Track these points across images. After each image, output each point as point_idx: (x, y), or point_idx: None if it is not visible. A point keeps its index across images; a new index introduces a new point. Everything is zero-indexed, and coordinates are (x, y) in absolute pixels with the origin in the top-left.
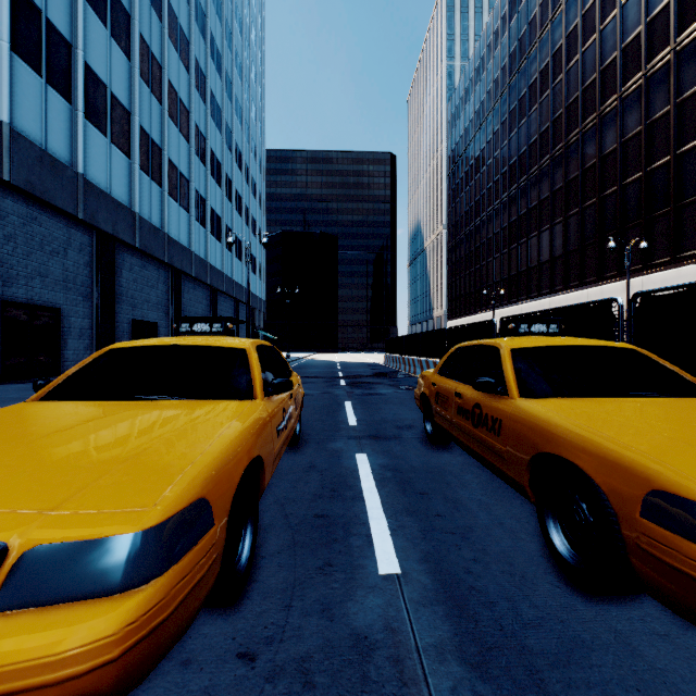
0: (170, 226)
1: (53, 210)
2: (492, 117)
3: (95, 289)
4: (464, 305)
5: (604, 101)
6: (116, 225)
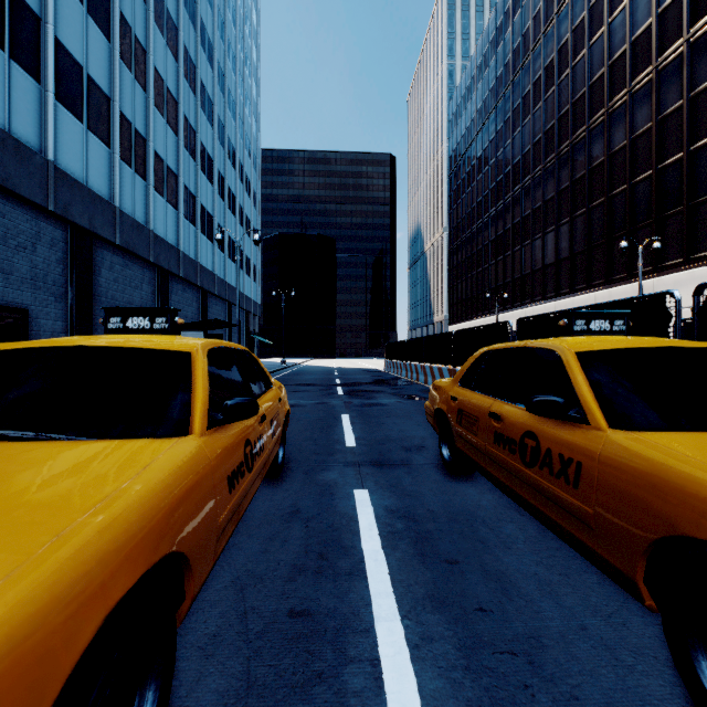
0: (155, 223)
1: (19, 200)
2: (494, 116)
3: (69, 289)
4: (466, 309)
5: (612, 97)
6: (94, 219)
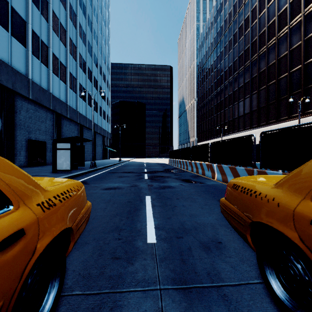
0: (53, 90)
1: None
2: (219, 45)
3: None
4: (206, 135)
5: (279, 30)
6: (15, 84)
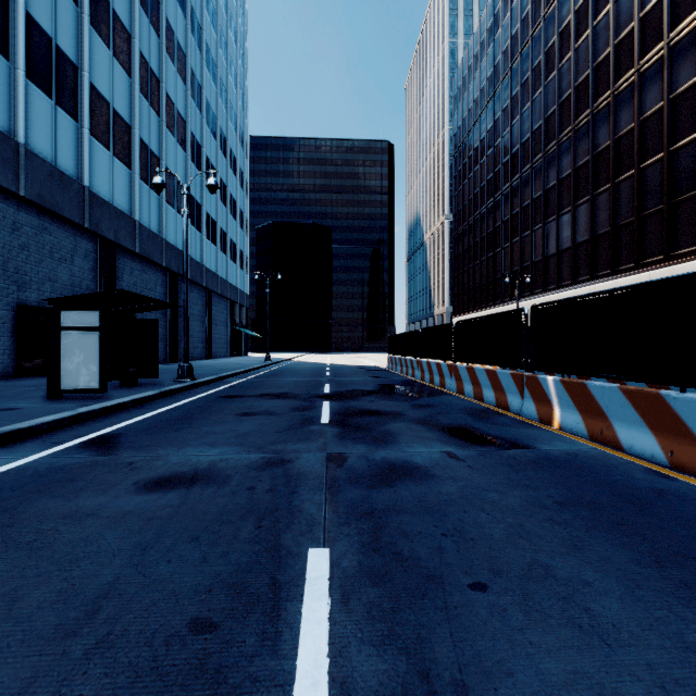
0: (95, 180)
1: None
2: (509, 80)
3: None
4: (474, 299)
5: (675, 25)
6: None
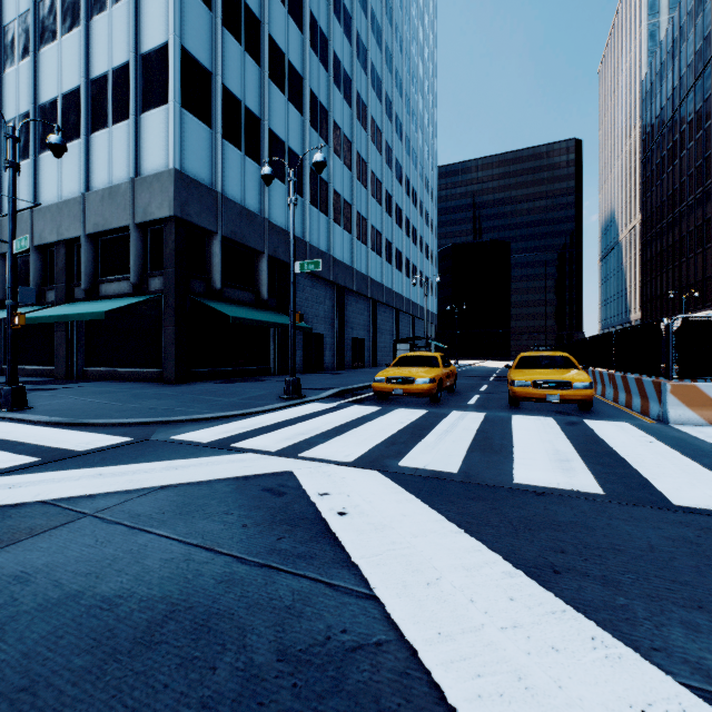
0: (371, 271)
1: (320, 279)
2: (692, 95)
3: (336, 321)
4: (661, 307)
5: None
6: (345, 280)
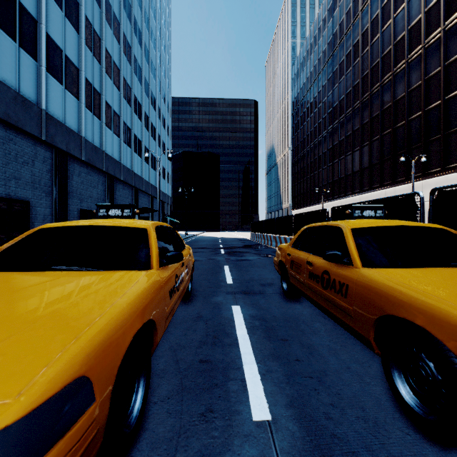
0: (106, 146)
1: (24, 134)
2: (321, 76)
3: (54, 188)
4: (303, 200)
5: (396, 64)
6: (69, 145)
